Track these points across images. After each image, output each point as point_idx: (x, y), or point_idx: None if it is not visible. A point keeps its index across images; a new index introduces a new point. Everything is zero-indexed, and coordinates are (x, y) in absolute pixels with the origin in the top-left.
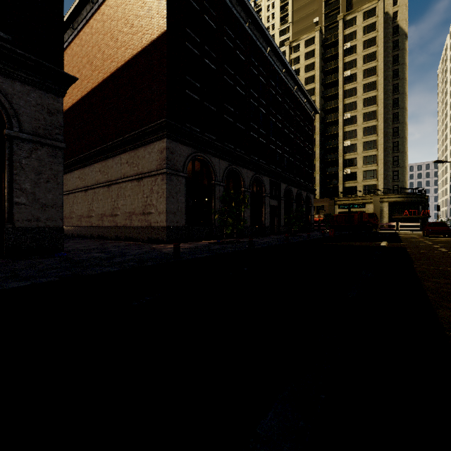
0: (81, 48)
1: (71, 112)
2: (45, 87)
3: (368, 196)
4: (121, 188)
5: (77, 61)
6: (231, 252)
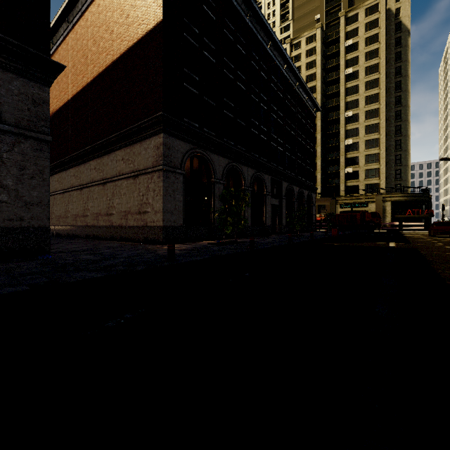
0: (76, 42)
1: (66, 108)
2: (29, 74)
3: (370, 195)
4: (116, 186)
5: (73, 56)
6: (231, 254)
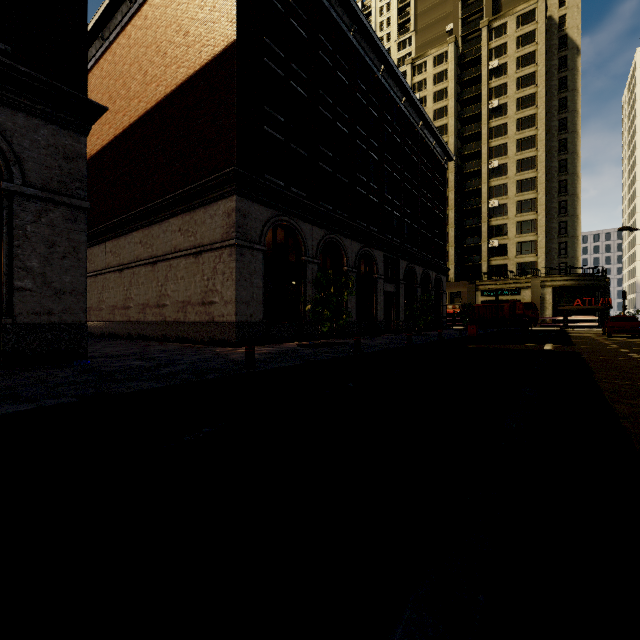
0: (114, 66)
1: (100, 158)
2: (60, 120)
3: (523, 278)
4: (171, 267)
5: (109, 85)
6: (329, 359)
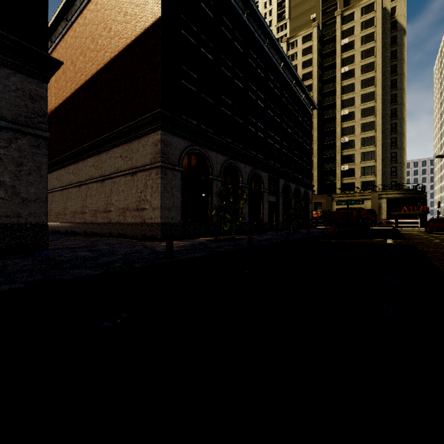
0: (75, 40)
1: (65, 106)
2: (26, 70)
3: (366, 192)
4: (115, 183)
5: (71, 53)
6: (229, 251)
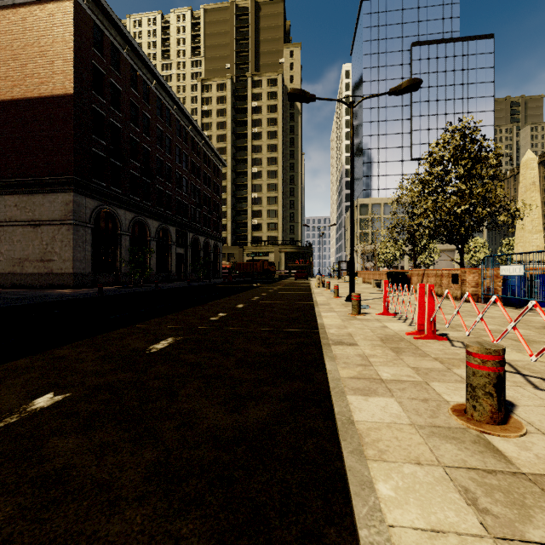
0: None
1: None
2: None
3: (270, 246)
4: (6, 232)
5: None
6: (141, 291)
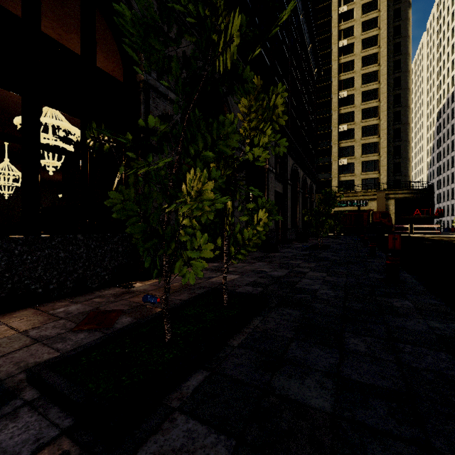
0: None
1: None
2: None
3: (370, 191)
4: None
5: None
6: None
